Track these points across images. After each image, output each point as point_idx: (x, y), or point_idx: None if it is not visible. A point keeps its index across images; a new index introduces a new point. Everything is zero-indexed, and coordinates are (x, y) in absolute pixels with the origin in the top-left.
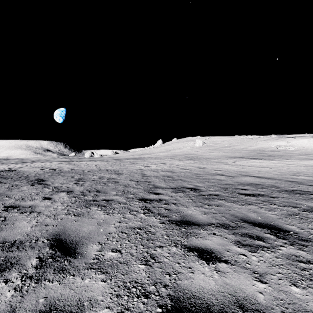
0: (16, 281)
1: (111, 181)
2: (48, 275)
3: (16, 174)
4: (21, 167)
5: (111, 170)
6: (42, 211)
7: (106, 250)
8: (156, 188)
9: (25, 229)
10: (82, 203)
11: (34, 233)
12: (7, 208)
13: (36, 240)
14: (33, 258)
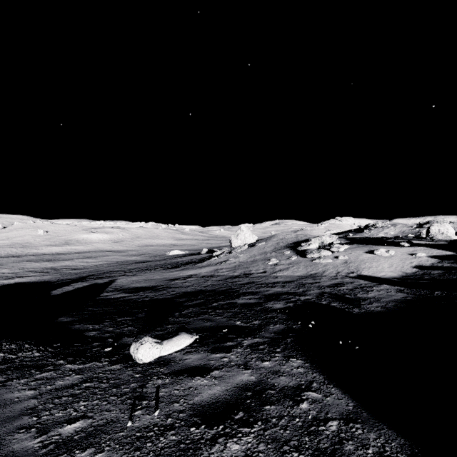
0: None
1: None
2: None
3: None
4: None
5: None
6: None
7: None
8: (3, 257)
9: None
10: None
11: None
12: None
13: None
14: None
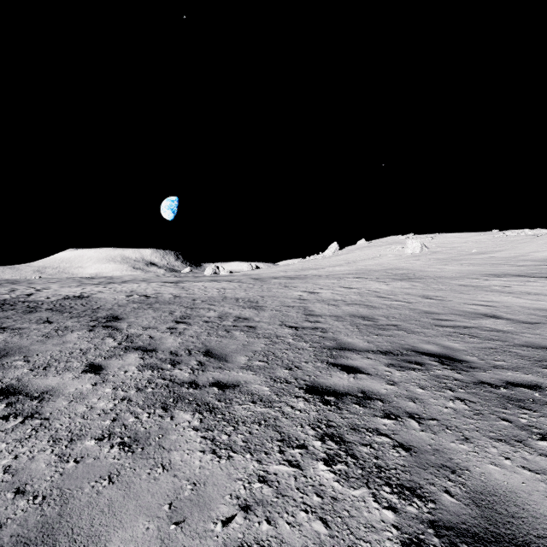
0: None
1: (240, 326)
2: None
3: (84, 304)
4: (100, 291)
5: (244, 301)
6: (54, 416)
7: None
8: (344, 350)
9: None
10: (162, 391)
11: None
12: None
13: None
14: None
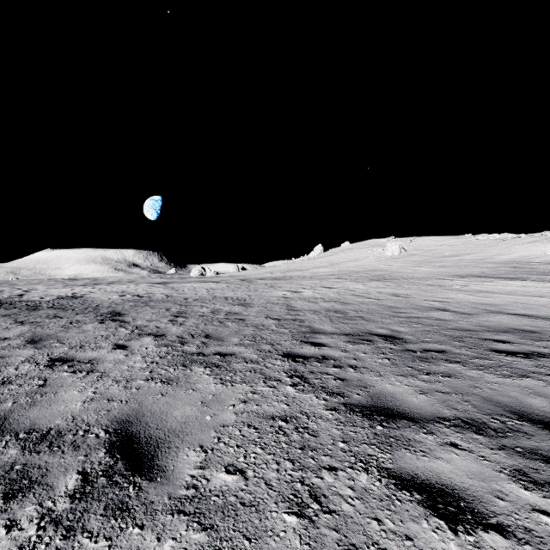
0: (27, 529)
1: (232, 318)
2: (91, 518)
3: (82, 303)
4: (91, 292)
5: (233, 299)
6: (107, 371)
7: (215, 466)
8: (315, 333)
9: (72, 406)
10: (179, 358)
11: (86, 415)
12: (53, 361)
13: (86, 432)
14: (73, 472)
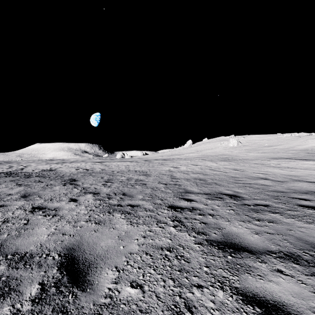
0: None
1: (138, 183)
2: None
3: (55, 173)
4: (60, 167)
5: (140, 171)
6: (64, 215)
7: (124, 282)
8: (188, 193)
9: (41, 237)
10: (106, 207)
11: (49, 244)
12: (34, 209)
13: (47, 255)
14: (36, 283)
